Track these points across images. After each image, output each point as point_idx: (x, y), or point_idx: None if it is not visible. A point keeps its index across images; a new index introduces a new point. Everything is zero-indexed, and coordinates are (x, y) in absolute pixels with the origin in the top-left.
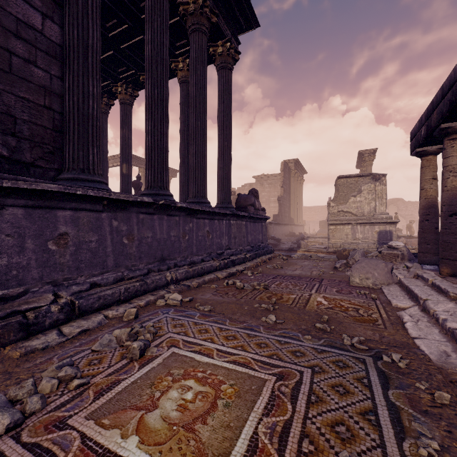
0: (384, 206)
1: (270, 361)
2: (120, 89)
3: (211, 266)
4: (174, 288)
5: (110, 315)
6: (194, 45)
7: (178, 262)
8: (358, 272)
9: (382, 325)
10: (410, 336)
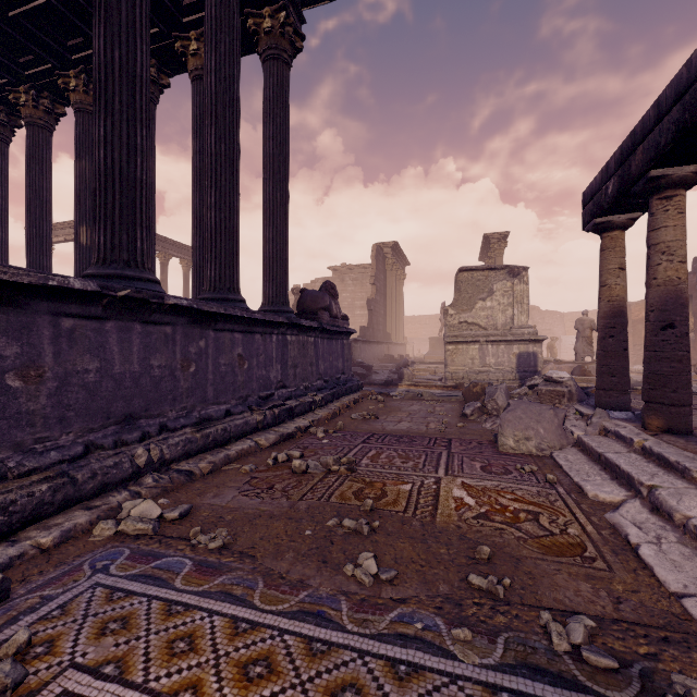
0: (525, 315)
1: None
2: (74, 83)
3: (244, 424)
4: (153, 483)
5: None
6: None
7: (171, 421)
8: (512, 427)
9: (599, 559)
10: (669, 590)
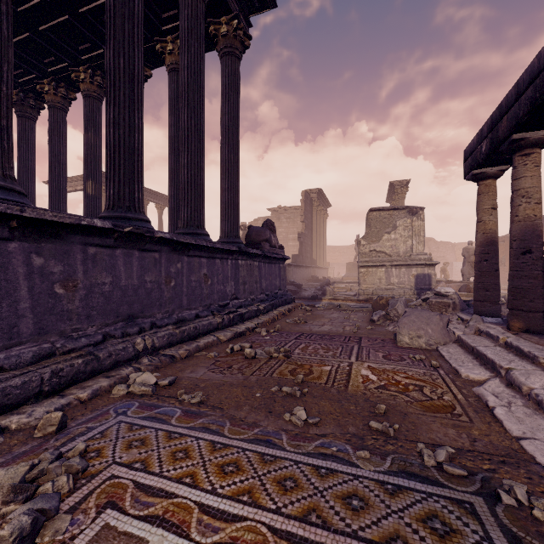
0: (422, 244)
1: (307, 533)
2: (83, 76)
3: (209, 324)
4: (148, 362)
5: (13, 425)
6: (186, 11)
7: (158, 320)
8: (407, 328)
9: (464, 415)
10: (512, 435)
